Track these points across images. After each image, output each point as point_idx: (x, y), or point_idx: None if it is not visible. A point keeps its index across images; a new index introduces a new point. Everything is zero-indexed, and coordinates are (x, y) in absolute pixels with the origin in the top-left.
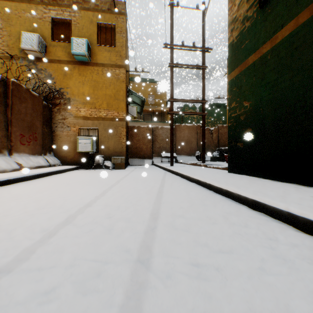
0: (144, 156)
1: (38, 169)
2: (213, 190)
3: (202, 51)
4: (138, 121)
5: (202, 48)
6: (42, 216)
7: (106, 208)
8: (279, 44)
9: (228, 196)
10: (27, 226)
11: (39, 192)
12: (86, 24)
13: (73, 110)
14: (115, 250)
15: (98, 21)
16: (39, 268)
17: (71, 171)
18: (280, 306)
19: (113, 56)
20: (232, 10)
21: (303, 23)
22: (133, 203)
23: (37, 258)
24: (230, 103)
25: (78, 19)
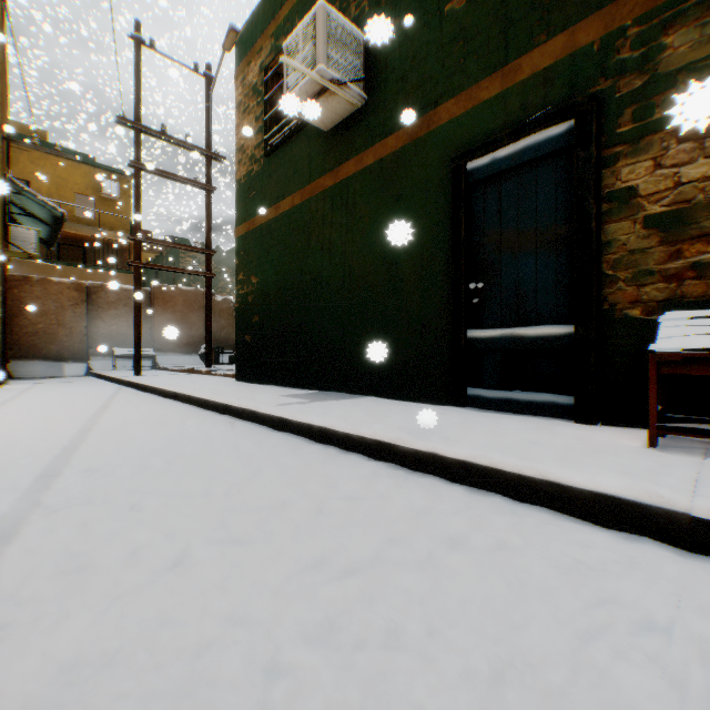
0: (62, 355)
1: None
2: (193, 402)
3: (206, 156)
4: (42, 258)
5: (205, 151)
6: None
7: None
8: (282, 216)
9: (206, 407)
10: None
11: None
12: None
13: None
14: (32, 453)
15: None
16: None
17: None
18: (178, 447)
19: None
20: (239, 130)
21: (298, 206)
22: (47, 426)
23: None
24: (238, 273)
25: None
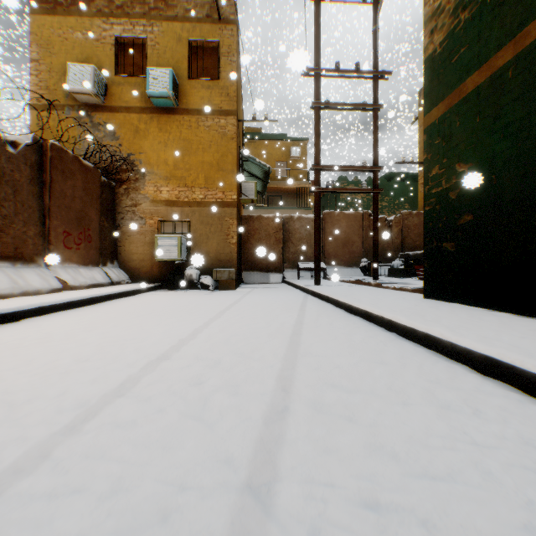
0: (268, 268)
1: (92, 290)
2: (398, 331)
3: (373, 78)
4: (259, 207)
5: (372, 73)
6: (81, 376)
7: (196, 363)
8: (533, 46)
9: (428, 346)
10: (50, 396)
11: (87, 330)
12: (170, 44)
13: (150, 191)
14: (202, 458)
15: (190, 37)
16: (52, 491)
17: (146, 293)
18: None
19: (216, 96)
20: None
21: None
22: (246, 354)
23: (52, 468)
24: (428, 168)
25: (158, 36)
